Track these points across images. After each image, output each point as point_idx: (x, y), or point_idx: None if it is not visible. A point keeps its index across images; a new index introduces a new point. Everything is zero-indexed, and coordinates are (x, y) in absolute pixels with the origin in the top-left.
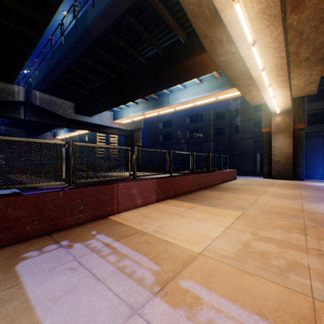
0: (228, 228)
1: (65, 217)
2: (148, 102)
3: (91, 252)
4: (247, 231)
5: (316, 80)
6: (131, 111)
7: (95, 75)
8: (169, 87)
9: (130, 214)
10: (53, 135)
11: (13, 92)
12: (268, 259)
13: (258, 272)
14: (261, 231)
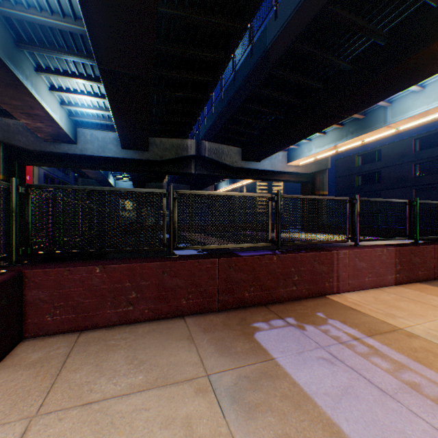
0: None
1: (277, 287)
2: (343, 127)
3: (337, 343)
4: None
5: None
6: (314, 145)
7: (270, 106)
8: (392, 95)
9: (359, 297)
10: (213, 189)
11: (186, 147)
12: None
13: None
14: None
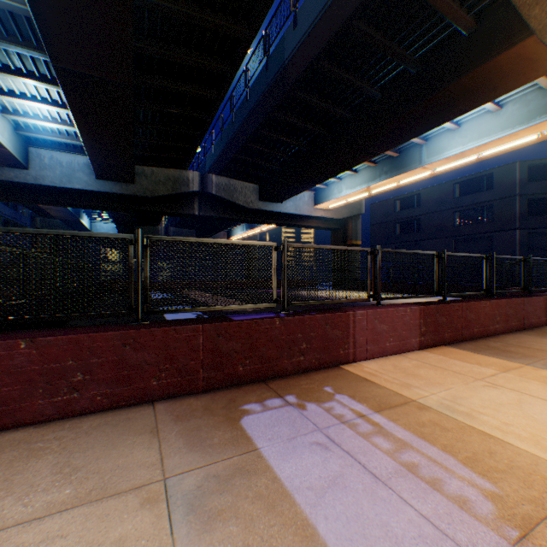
0: None
1: (281, 358)
2: (376, 165)
3: (339, 423)
4: None
5: None
6: (345, 186)
7: (292, 135)
8: (425, 131)
9: (378, 366)
10: (226, 235)
11: (187, 181)
12: None
13: None
14: None
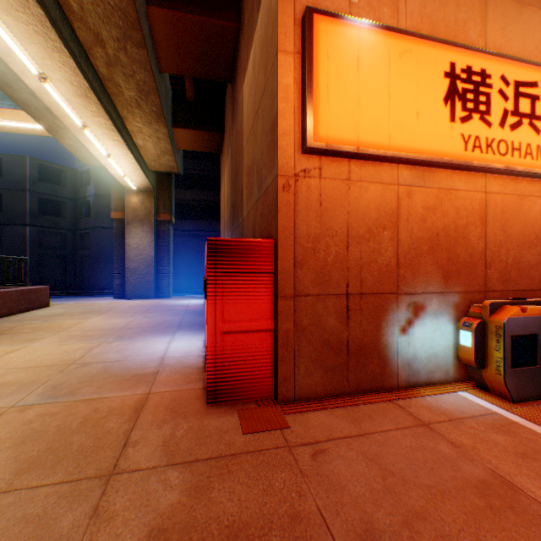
0: None
1: None
2: None
3: None
4: None
5: (170, 150)
6: None
7: None
8: None
9: None
10: None
11: None
12: None
13: None
14: None
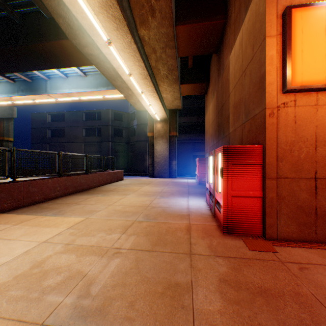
0: (42, 243)
1: None
2: (16, 83)
3: None
4: (64, 242)
5: (178, 97)
6: None
7: None
8: (38, 70)
9: None
10: None
11: None
12: (44, 280)
13: (3, 309)
14: (83, 238)
